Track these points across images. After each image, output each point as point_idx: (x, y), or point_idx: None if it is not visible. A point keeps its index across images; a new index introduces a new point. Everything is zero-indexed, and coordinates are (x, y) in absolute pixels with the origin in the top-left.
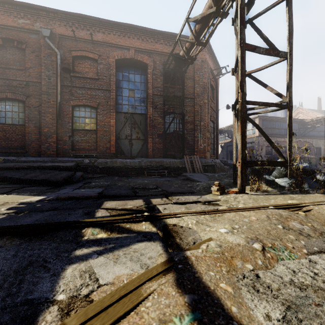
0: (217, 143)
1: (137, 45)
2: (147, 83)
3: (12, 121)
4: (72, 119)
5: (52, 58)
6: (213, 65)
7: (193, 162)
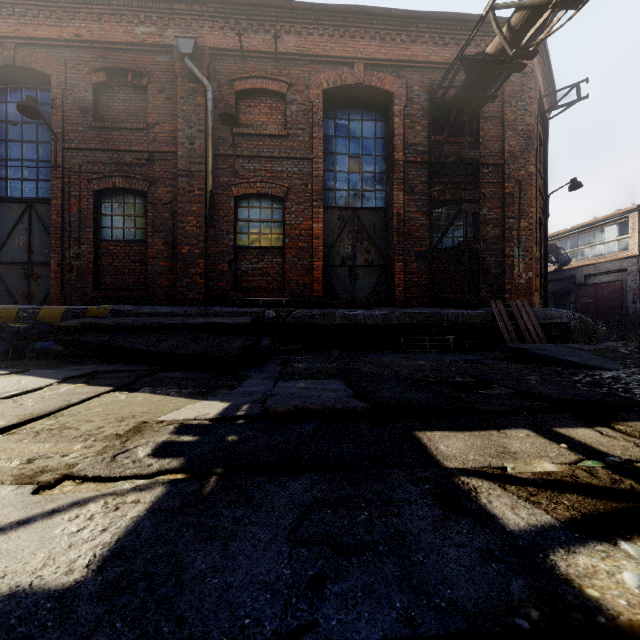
0: (545, 272)
1: (371, 54)
2: (389, 137)
3: (124, 234)
4: (234, 226)
5: (197, 99)
6: (542, 84)
7: (515, 315)
